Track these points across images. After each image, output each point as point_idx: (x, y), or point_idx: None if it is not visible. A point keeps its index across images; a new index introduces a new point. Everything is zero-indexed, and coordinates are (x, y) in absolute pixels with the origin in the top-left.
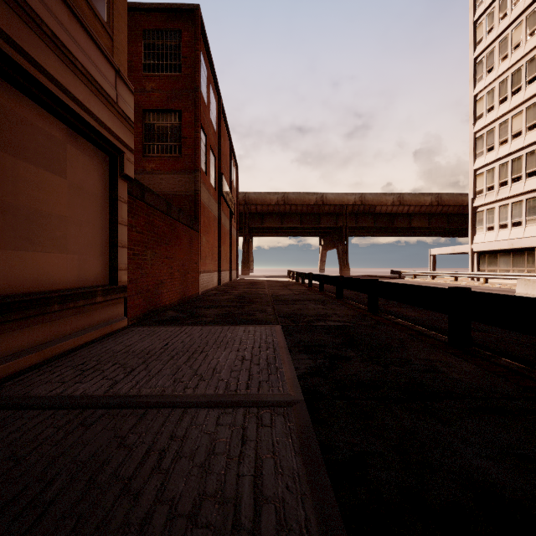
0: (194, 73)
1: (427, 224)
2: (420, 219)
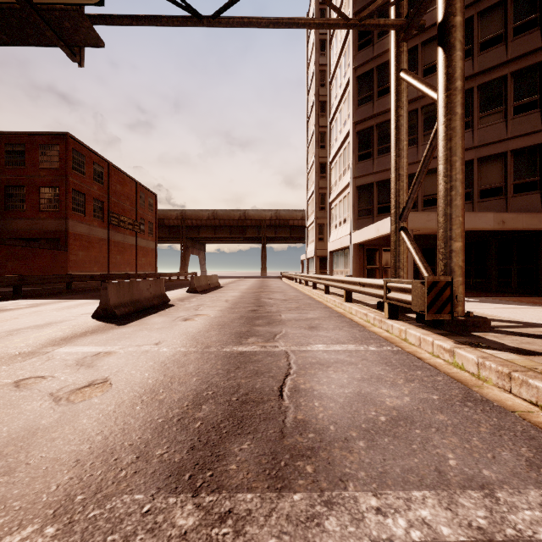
0: (65, 168)
1: None
2: None
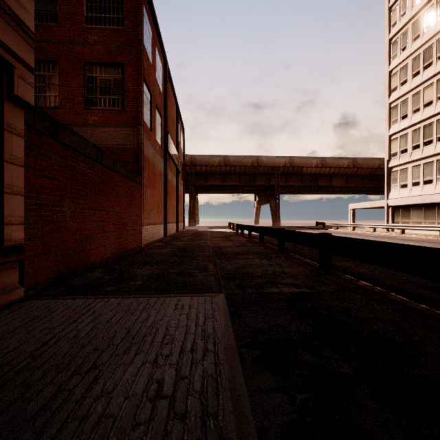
0: (137, 26)
1: (345, 183)
2: (339, 179)
